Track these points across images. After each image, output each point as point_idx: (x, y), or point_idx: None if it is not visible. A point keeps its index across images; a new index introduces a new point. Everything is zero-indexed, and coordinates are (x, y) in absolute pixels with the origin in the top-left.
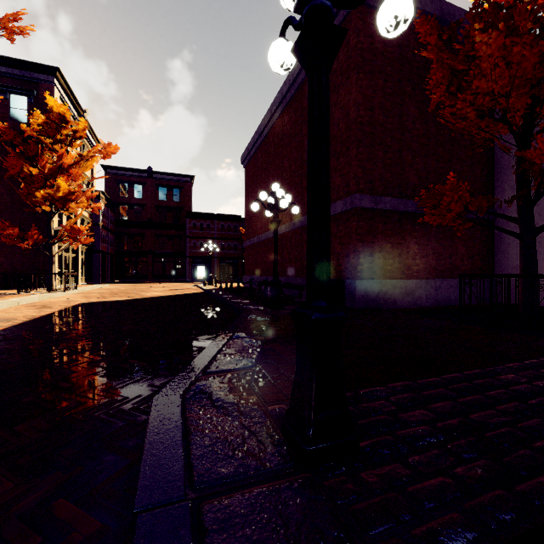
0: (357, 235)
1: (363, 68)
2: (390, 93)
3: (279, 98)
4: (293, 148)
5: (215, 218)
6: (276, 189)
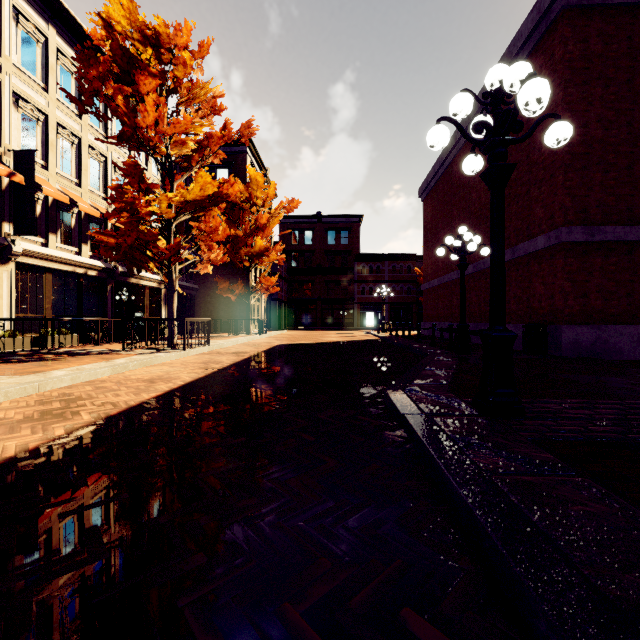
0: (564, 273)
1: (572, 81)
2: (613, 100)
3: (465, 123)
4: None
5: (386, 258)
6: (463, 232)
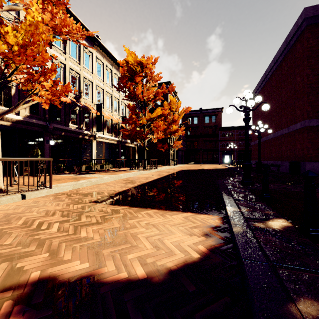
0: (307, 139)
1: (311, 56)
2: None
3: (269, 68)
4: (277, 94)
5: (235, 128)
6: (259, 124)
